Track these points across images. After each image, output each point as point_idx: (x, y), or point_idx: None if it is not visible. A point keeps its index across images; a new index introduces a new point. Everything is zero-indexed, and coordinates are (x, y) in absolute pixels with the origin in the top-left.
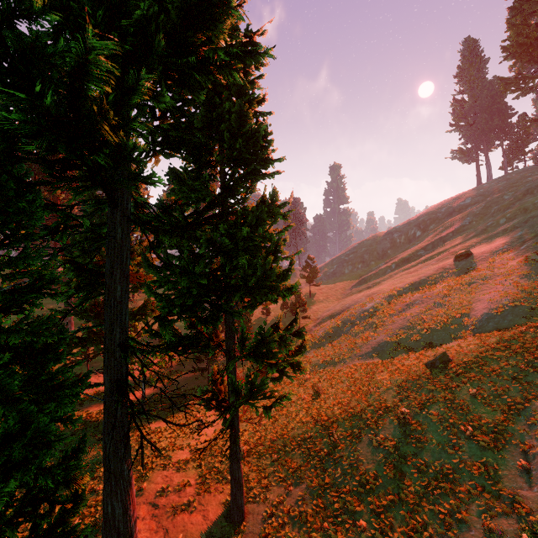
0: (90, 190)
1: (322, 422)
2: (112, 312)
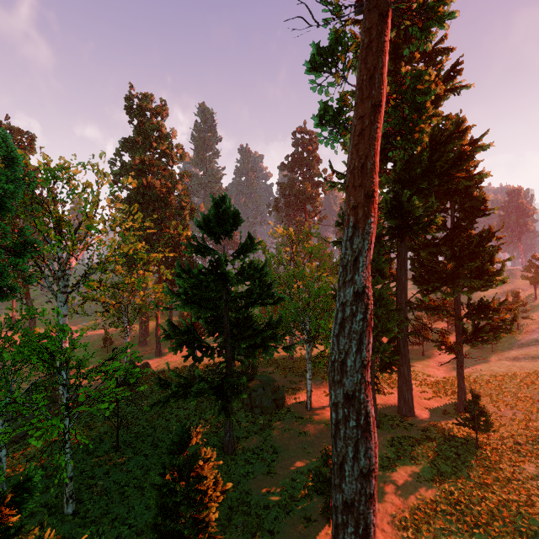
0: (397, 238)
1: (535, 386)
2: (401, 287)
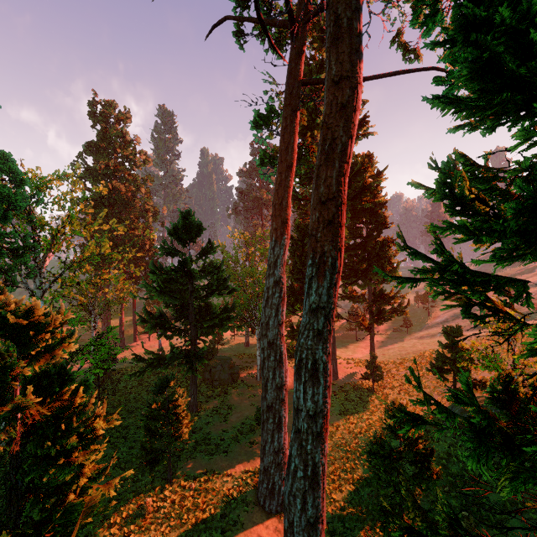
0: None
1: (425, 354)
2: None
